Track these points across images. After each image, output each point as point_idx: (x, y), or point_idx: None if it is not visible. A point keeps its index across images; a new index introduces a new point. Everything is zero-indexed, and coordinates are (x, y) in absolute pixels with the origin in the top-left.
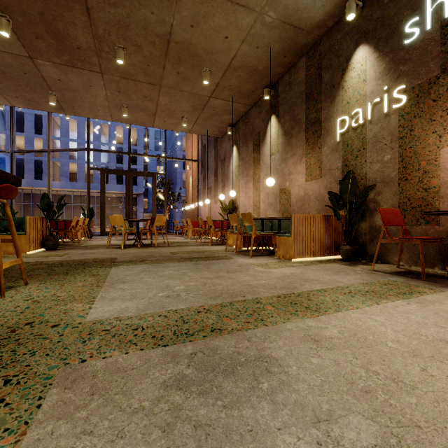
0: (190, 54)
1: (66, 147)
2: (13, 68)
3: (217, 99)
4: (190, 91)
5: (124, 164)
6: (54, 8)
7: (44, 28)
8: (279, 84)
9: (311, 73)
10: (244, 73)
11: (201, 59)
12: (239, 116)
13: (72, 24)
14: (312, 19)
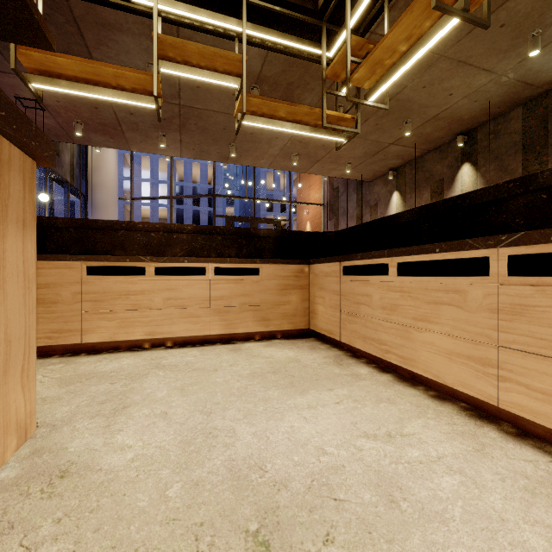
0: (402, 108)
1: (138, 188)
2: (217, 126)
3: (396, 146)
4: (375, 139)
5: (202, 206)
6: (306, 79)
7: (281, 94)
8: (477, 131)
9: (532, 125)
10: (444, 123)
11: (409, 113)
12: (407, 160)
13: (310, 90)
14: (548, 78)
